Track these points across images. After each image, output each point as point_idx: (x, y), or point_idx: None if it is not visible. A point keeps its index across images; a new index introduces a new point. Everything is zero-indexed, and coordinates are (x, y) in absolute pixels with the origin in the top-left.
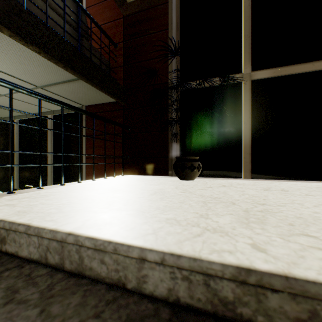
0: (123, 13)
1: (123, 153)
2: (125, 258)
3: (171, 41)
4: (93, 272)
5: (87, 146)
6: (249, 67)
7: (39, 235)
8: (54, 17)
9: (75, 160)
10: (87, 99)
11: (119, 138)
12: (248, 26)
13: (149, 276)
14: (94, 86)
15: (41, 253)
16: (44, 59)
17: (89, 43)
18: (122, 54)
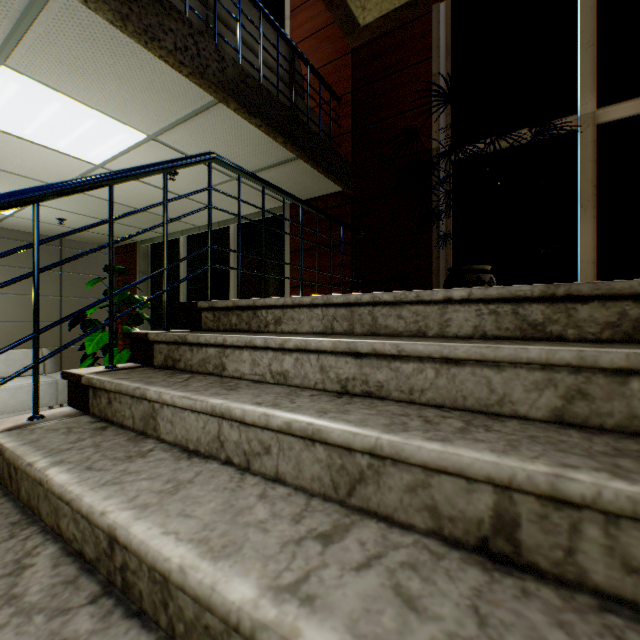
0: (352, 45)
1: (351, 276)
2: (425, 308)
3: (445, 80)
4: (389, 330)
5: (292, 268)
6: (591, 102)
7: (329, 302)
8: (265, 74)
9: (270, 293)
10: (295, 192)
11: (345, 252)
12: (589, 25)
13: (452, 319)
14: (315, 167)
15: (325, 325)
16: (258, 134)
17: (304, 103)
18: (349, 112)
